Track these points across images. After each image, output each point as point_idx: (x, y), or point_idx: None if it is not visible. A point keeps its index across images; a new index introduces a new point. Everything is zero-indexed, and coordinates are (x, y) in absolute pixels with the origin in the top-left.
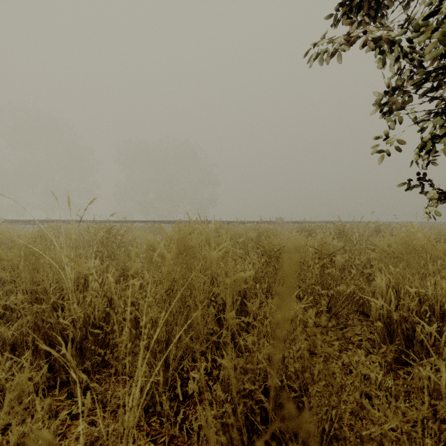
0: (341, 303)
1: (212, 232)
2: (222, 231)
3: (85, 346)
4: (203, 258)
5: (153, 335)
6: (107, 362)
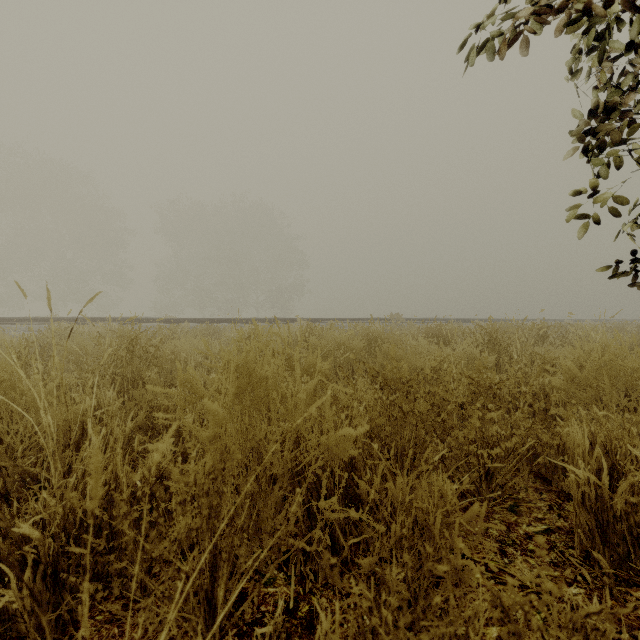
0: (510, 467)
1: (297, 354)
2: (313, 339)
3: (64, 567)
4: (281, 396)
5: (182, 567)
6: (109, 589)
